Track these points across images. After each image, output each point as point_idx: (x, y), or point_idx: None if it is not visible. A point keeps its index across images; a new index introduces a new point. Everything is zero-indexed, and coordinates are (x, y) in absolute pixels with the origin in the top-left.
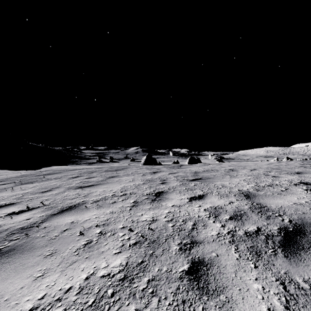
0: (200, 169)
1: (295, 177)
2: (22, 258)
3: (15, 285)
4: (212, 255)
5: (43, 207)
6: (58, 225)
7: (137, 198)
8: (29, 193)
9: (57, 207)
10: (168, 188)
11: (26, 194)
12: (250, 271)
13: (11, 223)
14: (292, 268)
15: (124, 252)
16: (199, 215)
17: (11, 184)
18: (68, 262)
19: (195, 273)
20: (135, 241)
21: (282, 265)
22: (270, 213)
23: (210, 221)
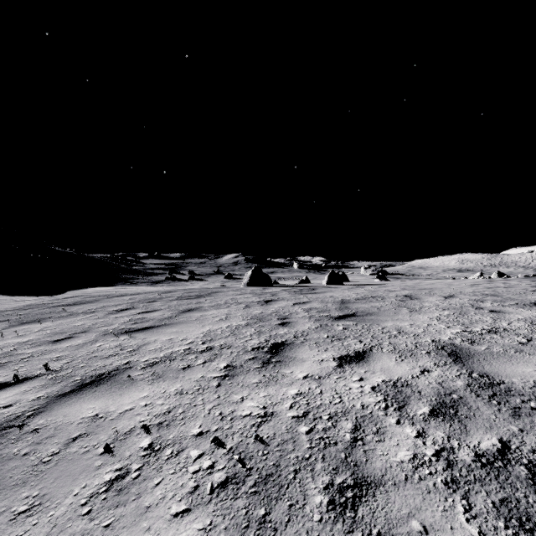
0: (350, 296)
1: (535, 313)
2: None
3: None
4: (411, 528)
5: (45, 377)
6: (63, 424)
7: (233, 359)
8: (29, 344)
9: (74, 376)
10: (294, 335)
11: (23, 345)
12: None
13: None
14: None
15: (198, 511)
16: (364, 404)
17: (2, 323)
18: None
19: None
20: (226, 475)
21: None
22: (516, 399)
23: (389, 419)
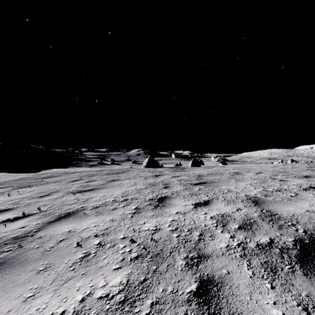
0: (204, 172)
1: (303, 181)
2: (13, 274)
3: (2, 307)
4: (222, 272)
5: (39, 214)
6: (54, 235)
7: (139, 204)
8: (27, 198)
9: (54, 213)
10: (171, 193)
11: (23, 198)
12: (266, 293)
13: (4, 231)
14: (314, 289)
15: (125, 267)
16: (206, 224)
17: (9, 188)
18: (62, 279)
19: (204, 295)
20: (137, 254)
21: (302, 285)
22: (282, 221)
23: (217, 231)
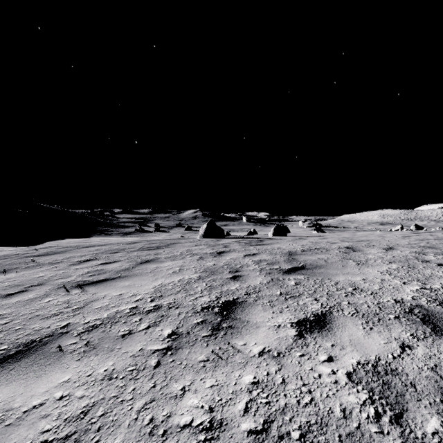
0: (296, 247)
1: None
2: None
3: None
4: None
5: None
6: None
7: (180, 323)
8: None
9: (1, 344)
10: (245, 291)
11: None
12: None
13: None
14: None
15: None
16: (346, 408)
17: None
18: None
19: None
20: None
21: None
22: None
23: None
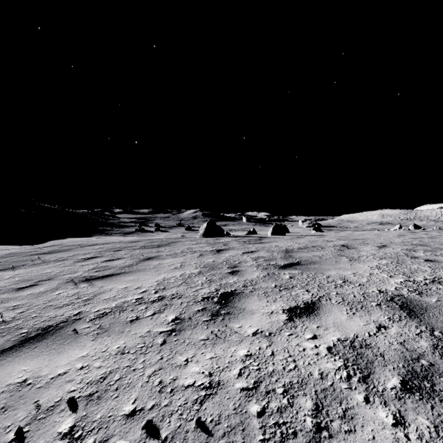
0: (293, 245)
1: None
2: None
3: None
4: None
5: None
6: None
7: (182, 310)
8: None
9: (21, 328)
10: (243, 284)
11: None
12: None
13: None
14: None
15: None
16: (323, 372)
17: None
18: None
19: None
20: None
21: None
22: None
23: (355, 396)
